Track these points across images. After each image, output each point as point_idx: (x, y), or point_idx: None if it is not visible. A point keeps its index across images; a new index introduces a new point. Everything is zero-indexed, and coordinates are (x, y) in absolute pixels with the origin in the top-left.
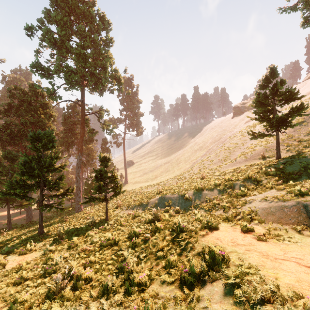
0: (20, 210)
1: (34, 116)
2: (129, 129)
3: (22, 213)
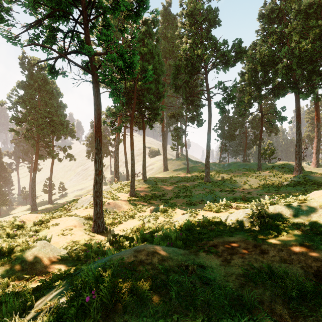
0: None
1: None
2: None
3: None
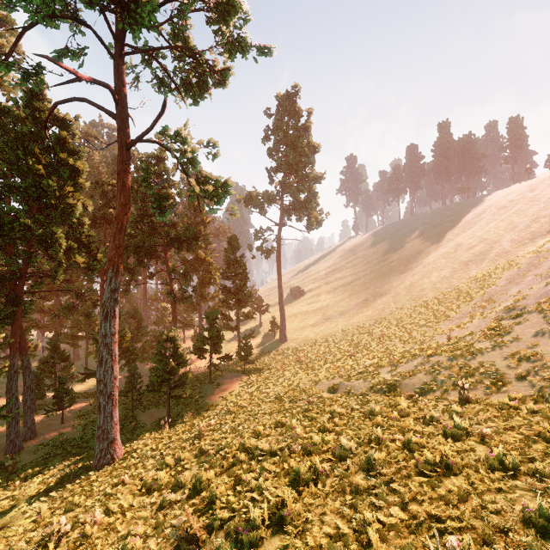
0: (35, 404)
1: (28, 172)
2: (288, 214)
3: (41, 408)
